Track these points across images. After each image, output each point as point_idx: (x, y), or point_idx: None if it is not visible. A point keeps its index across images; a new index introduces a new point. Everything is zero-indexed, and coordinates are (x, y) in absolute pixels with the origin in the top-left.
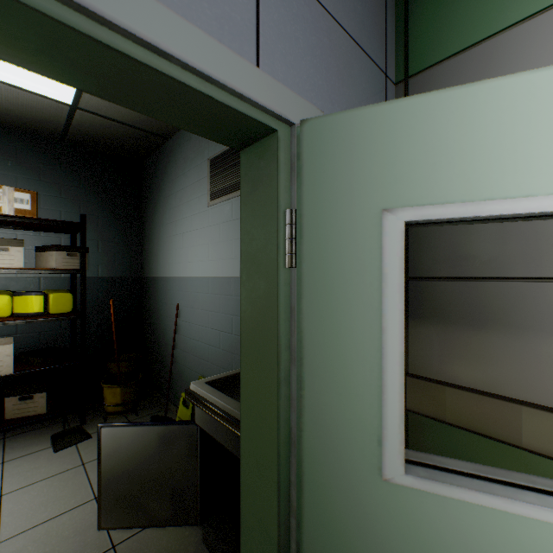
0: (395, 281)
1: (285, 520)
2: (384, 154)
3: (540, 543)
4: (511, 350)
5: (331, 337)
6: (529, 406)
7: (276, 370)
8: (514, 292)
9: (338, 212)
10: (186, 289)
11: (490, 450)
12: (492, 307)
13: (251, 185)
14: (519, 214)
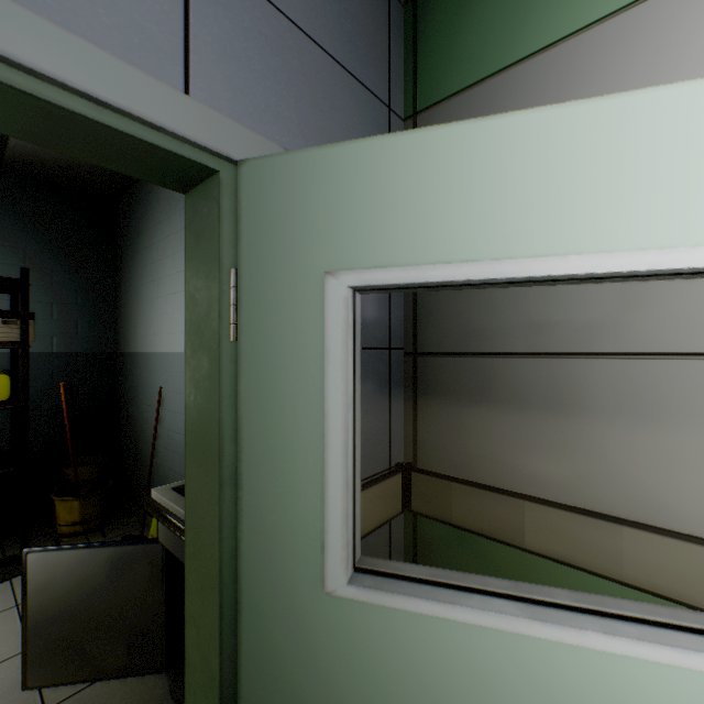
0: (337, 357)
1: (231, 653)
2: (329, 206)
3: (482, 652)
4: (518, 437)
5: (272, 425)
6: (531, 501)
7: (218, 467)
8: (521, 370)
9: (279, 275)
10: (170, 369)
11: (498, 554)
12: (500, 387)
13: (195, 237)
14: (463, 281)
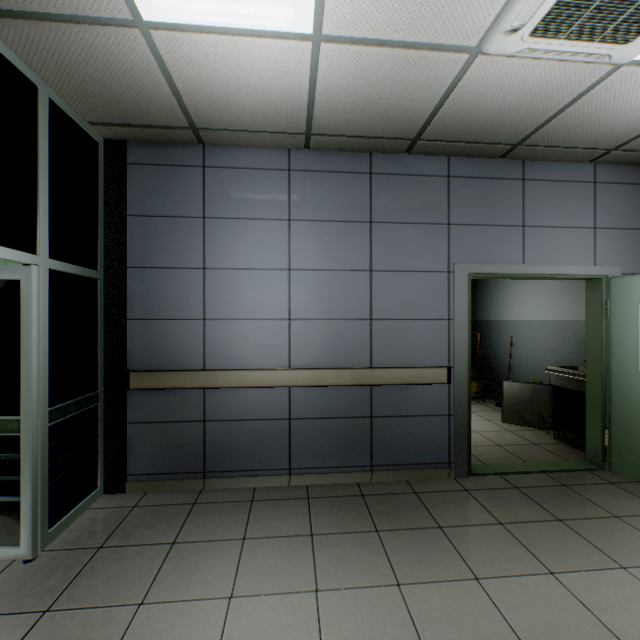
0: None
1: (604, 392)
2: (638, 289)
3: None
4: None
5: (620, 336)
6: None
7: (600, 347)
8: None
9: (623, 303)
10: (519, 328)
11: None
12: None
13: (590, 292)
14: None
